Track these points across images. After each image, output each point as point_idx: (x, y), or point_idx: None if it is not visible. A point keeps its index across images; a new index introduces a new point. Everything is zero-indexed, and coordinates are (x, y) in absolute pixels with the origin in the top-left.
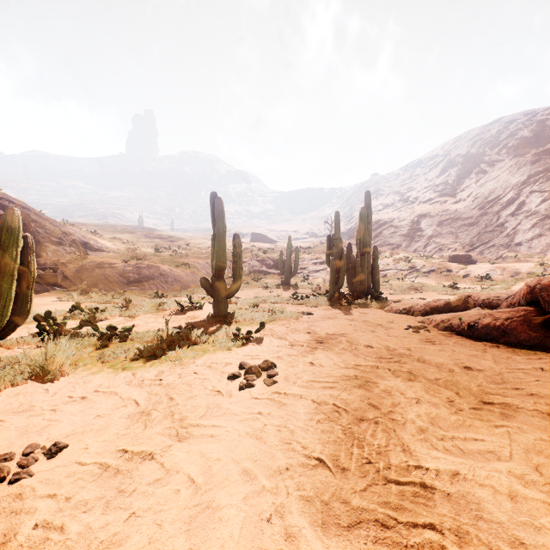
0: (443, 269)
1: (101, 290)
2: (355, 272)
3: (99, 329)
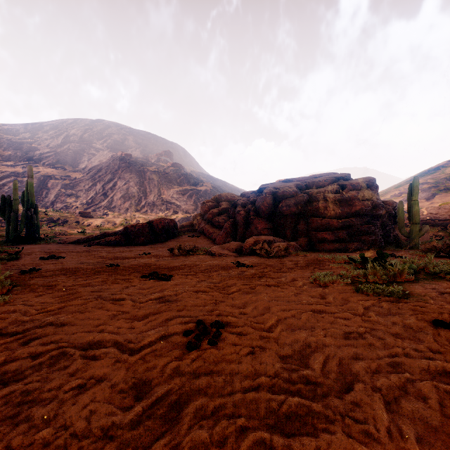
0: (74, 221)
1: None
2: (31, 223)
3: None
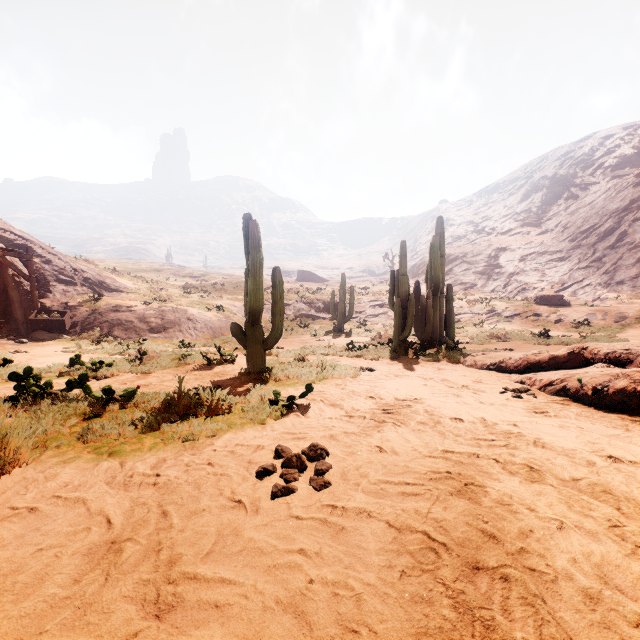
0: (530, 313)
1: (117, 338)
2: (426, 317)
3: (92, 392)
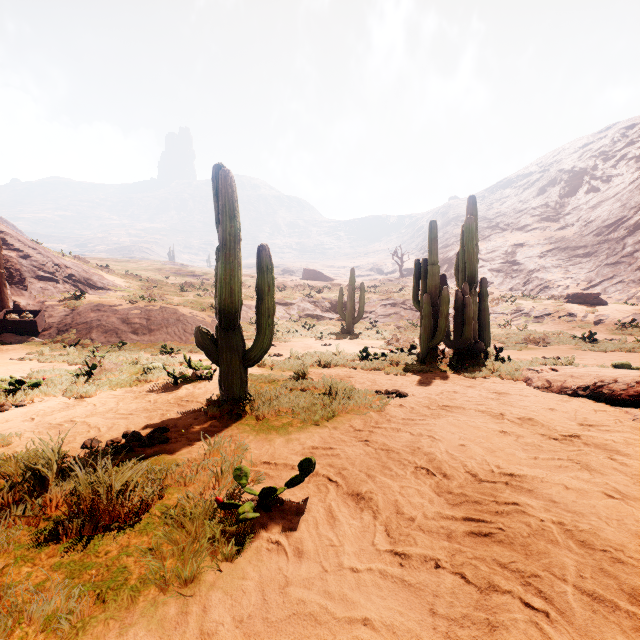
0: (563, 312)
1: (94, 341)
2: (462, 317)
3: None
